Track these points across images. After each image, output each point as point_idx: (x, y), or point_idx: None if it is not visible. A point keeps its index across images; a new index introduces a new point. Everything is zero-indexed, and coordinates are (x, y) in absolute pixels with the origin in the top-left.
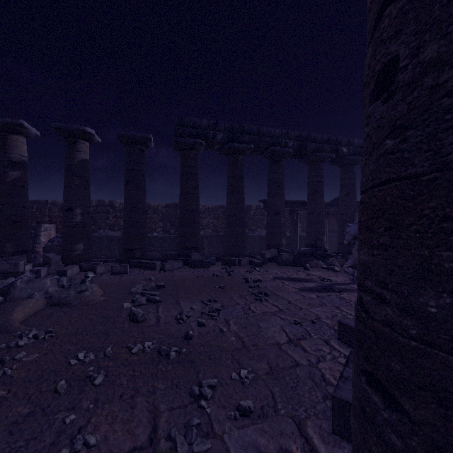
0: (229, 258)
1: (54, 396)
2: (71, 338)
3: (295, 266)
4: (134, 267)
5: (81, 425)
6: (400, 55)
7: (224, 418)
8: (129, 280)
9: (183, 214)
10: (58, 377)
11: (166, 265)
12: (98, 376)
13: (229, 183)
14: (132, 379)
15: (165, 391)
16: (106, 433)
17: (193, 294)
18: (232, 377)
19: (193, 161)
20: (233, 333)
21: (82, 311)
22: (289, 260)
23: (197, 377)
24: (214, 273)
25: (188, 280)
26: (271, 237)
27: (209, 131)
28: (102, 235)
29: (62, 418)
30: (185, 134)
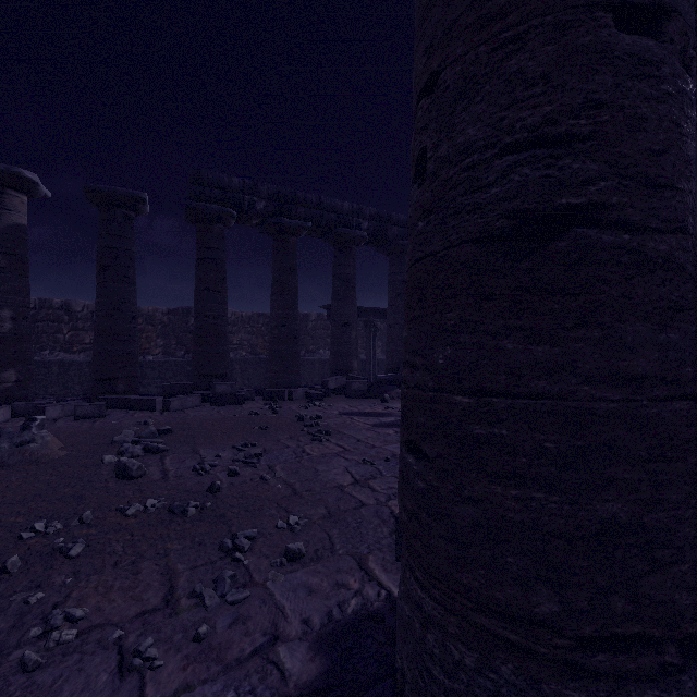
0: (275, 390)
1: (2, 577)
2: (14, 508)
3: (370, 398)
4: (115, 407)
5: (57, 602)
6: (428, 147)
7: (267, 567)
8: (109, 426)
9: (201, 322)
10: (3, 556)
11: (173, 401)
12: (75, 545)
13: (275, 278)
14: (130, 545)
15: (183, 551)
16: (98, 604)
17: (219, 438)
18: (278, 526)
19: (218, 241)
20: (280, 480)
21: (28, 471)
22: (362, 390)
23: (229, 532)
24: (251, 411)
25: (211, 422)
26: (337, 359)
27: (244, 196)
28: (48, 359)
29: (22, 599)
30: (205, 198)
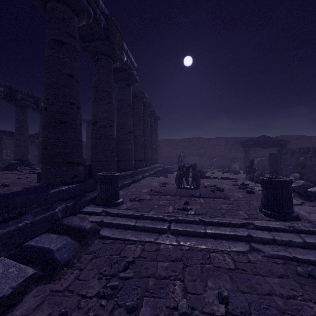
0: None
1: None
2: None
3: (8, 170)
4: None
5: None
6: (47, 108)
7: None
8: None
9: None
10: None
11: None
12: None
13: None
14: None
15: None
16: None
17: None
18: None
19: None
20: None
21: None
22: (2, 167)
23: None
24: None
25: None
26: None
27: None
28: None
29: None
30: None
